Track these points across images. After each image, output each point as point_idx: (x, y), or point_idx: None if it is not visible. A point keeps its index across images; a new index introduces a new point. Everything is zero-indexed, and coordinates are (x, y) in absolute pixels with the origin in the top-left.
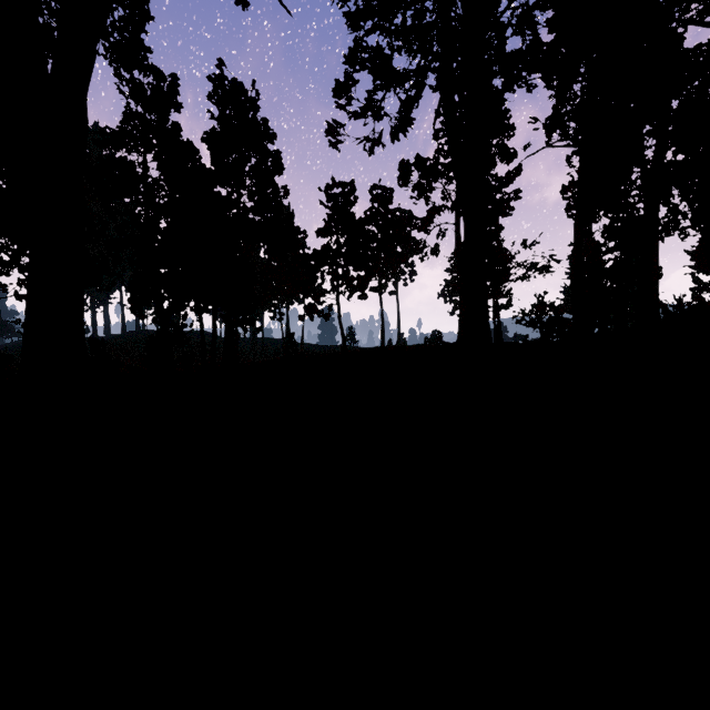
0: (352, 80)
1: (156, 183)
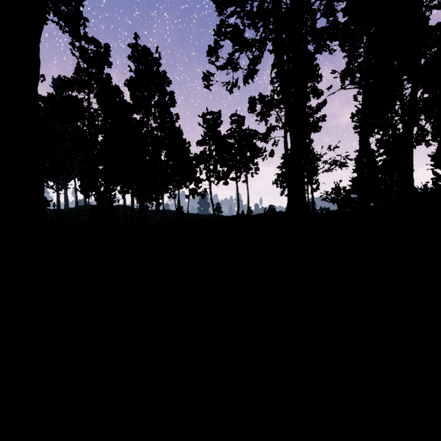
0: (219, 45)
1: (96, 112)
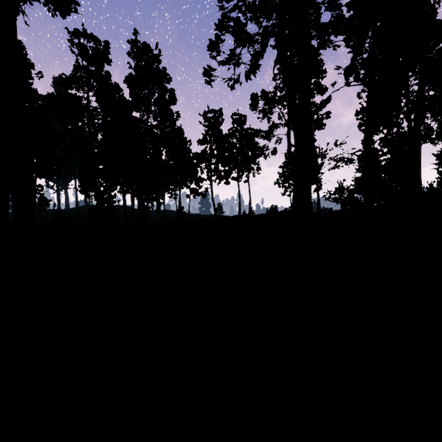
0: (220, 39)
1: (95, 110)
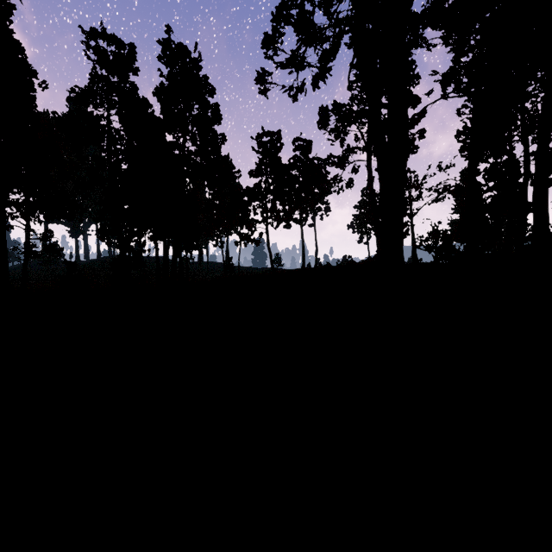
0: (278, 32)
1: (118, 133)
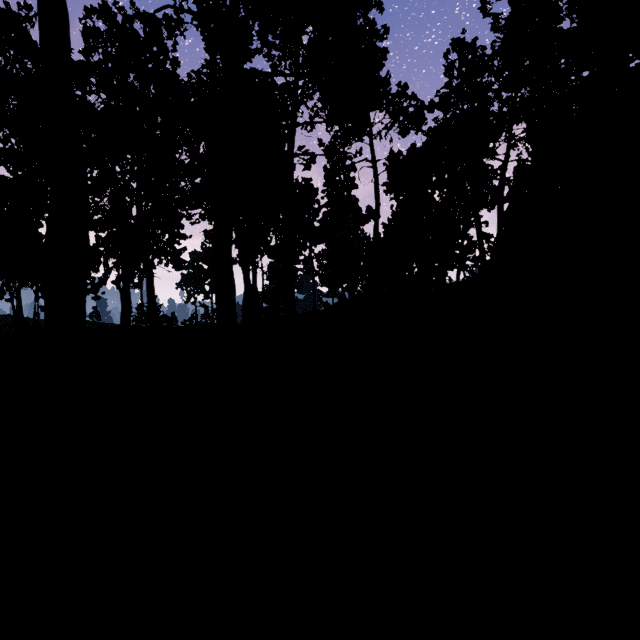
0: None
1: None
